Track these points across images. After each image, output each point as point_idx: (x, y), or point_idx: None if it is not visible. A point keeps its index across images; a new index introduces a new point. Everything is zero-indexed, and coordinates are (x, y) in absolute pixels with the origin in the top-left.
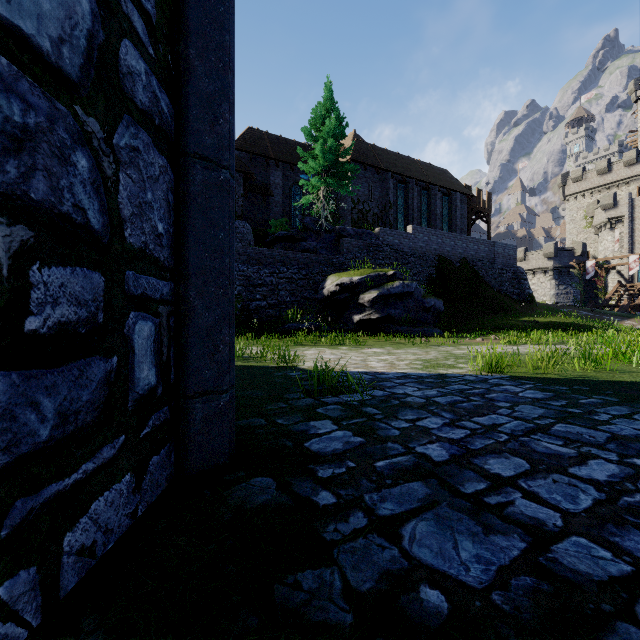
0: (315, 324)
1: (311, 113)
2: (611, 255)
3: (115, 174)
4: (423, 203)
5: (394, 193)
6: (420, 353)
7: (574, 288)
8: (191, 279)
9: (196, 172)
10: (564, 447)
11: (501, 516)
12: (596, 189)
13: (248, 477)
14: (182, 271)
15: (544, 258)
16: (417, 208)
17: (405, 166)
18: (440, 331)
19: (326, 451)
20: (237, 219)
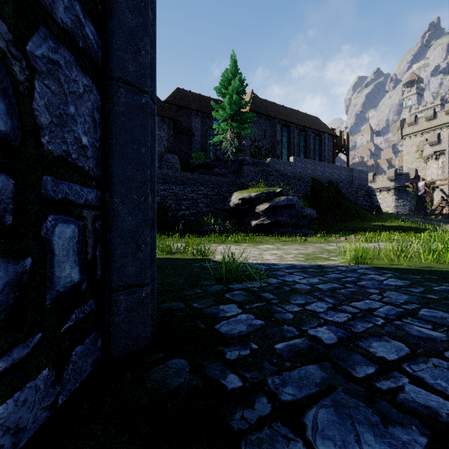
0: (224, 227)
1: (221, 76)
2: (436, 178)
3: (29, 80)
4: (301, 141)
5: (280, 134)
6: (301, 248)
7: (409, 201)
8: (115, 187)
9: (120, 94)
10: (434, 331)
11: (395, 404)
12: (425, 131)
13: (166, 359)
14: (108, 180)
15: (387, 180)
16: (297, 144)
17: (288, 115)
18: (314, 232)
19: (233, 333)
20: (168, 152)
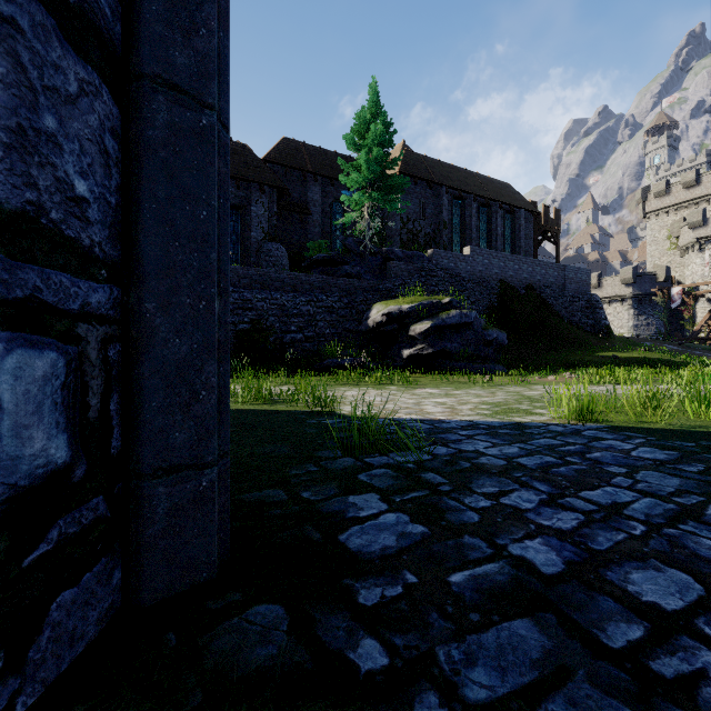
0: (358, 360)
1: (354, 118)
2: (700, 280)
3: None
4: (482, 222)
5: (449, 210)
6: (485, 395)
7: (656, 319)
8: (148, 282)
9: (157, 107)
10: None
11: None
12: (682, 205)
13: (245, 604)
14: (134, 269)
15: (621, 284)
16: (475, 227)
17: (461, 180)
18: (503, 368)
19: (371, 551)
20: (270, 241)
